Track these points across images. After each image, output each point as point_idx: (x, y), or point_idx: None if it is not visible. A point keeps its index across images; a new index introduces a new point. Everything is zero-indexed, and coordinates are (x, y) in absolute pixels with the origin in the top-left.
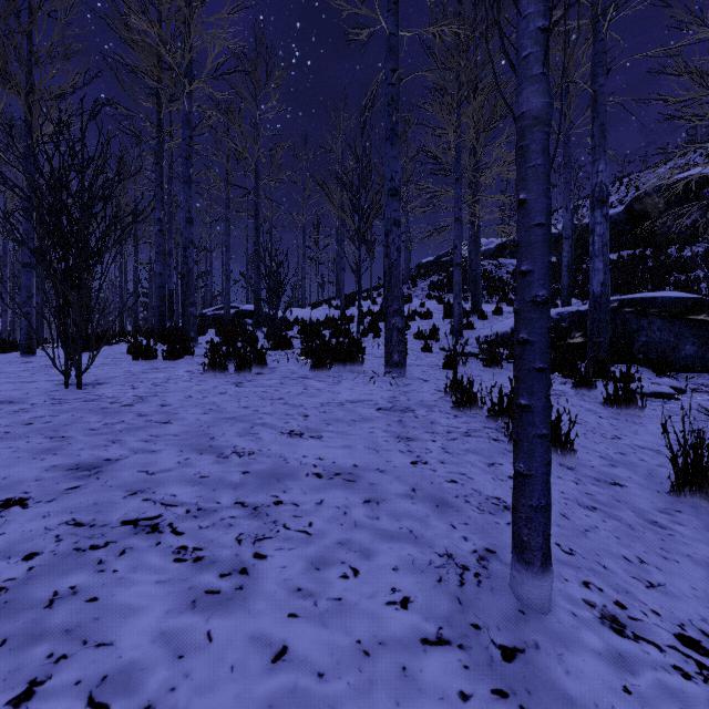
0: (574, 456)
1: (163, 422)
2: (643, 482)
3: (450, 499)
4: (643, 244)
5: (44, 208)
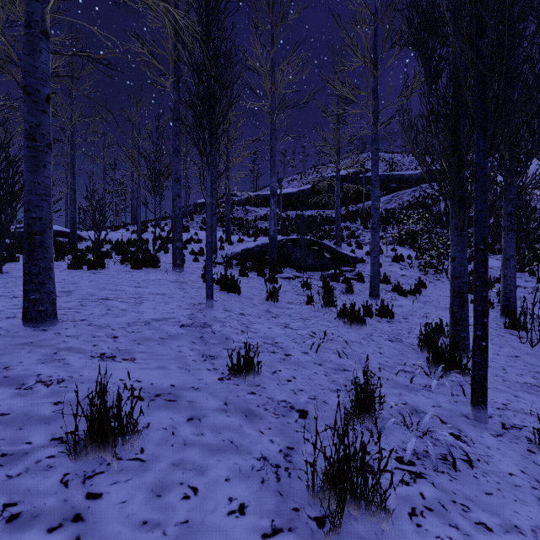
0: (241, 292)
1: (74, 284)
2: (260, 299)
3: (195, 298)
4: (319, 207)
5: None
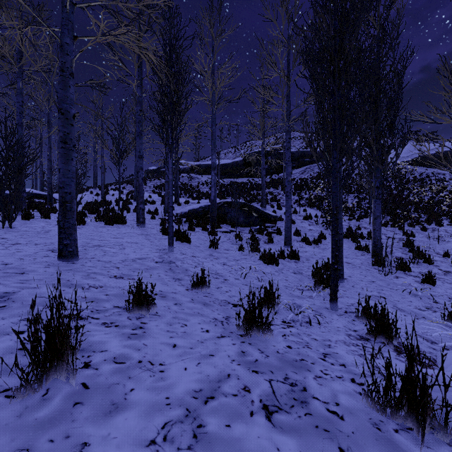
0: (191, 242)
1: None
2: (205, 247)
3: (159, 245)
4: (249, 176)
5: (3, 158)
